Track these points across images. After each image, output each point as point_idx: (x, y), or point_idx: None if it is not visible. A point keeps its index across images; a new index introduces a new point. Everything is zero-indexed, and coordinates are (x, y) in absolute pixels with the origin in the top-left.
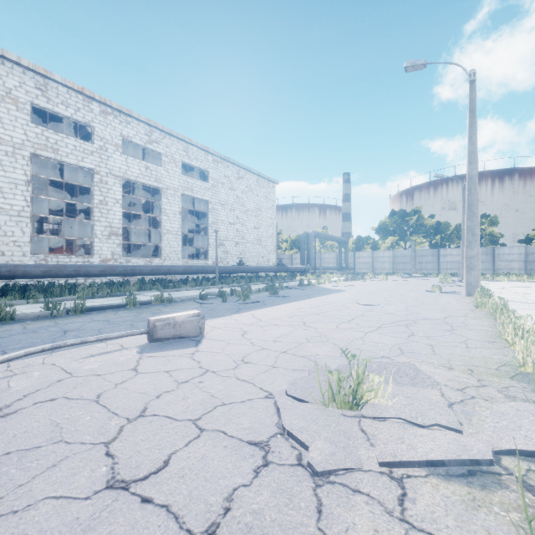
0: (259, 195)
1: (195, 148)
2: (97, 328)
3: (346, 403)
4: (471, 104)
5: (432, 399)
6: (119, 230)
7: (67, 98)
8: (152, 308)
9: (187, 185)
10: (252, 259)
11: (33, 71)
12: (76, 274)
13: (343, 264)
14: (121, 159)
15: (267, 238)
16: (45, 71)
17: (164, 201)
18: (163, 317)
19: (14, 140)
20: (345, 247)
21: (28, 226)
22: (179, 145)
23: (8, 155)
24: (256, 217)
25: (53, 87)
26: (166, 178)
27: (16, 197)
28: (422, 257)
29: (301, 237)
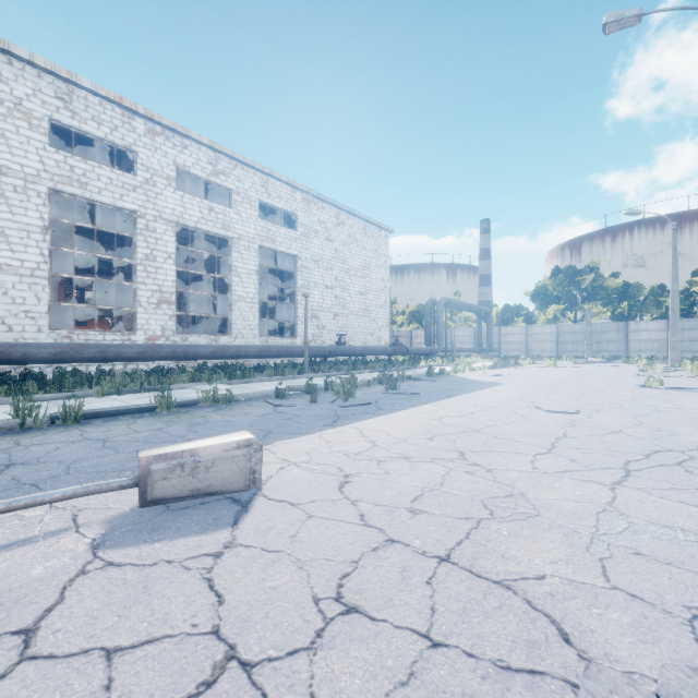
0: (367, 247)
1: (277, 182)
2: (70, 460)
3: None
4: None
5: None
6: (173, 296)
7: (99, 111)
8: (196, 412)
9: (267, 233)
10: (356, 337)
11: (51, 74)
12: (102, 357)
13: (483, 344)
14: (175, 197)
15: (378, 308)
16: (69, 73)
17: (234, 255)
18: (170, 450)
19: (26, 169)
20: (487, 319)
21: (45, 291)
22: (255, 177)
23: (18, 192)
24: (362, 279)
25: (80, 96)
26: (238, 224)
27: (28, 250)
28: (601, 333)
29: (425, 306)
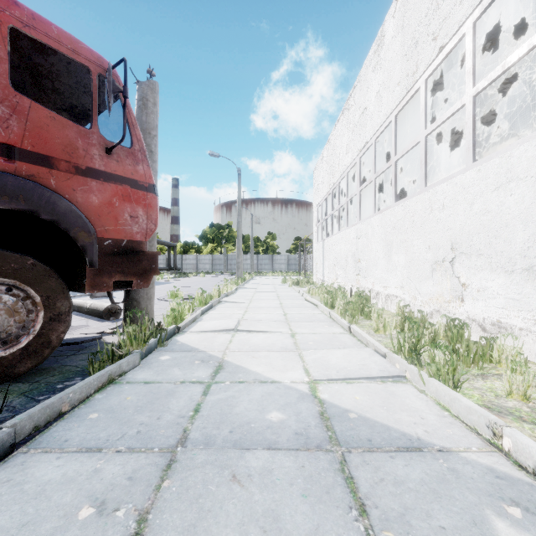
0: None
1: None
2: None
3: (174, 297)
4: (239, 185)
5: (194, 297)
6: None
7: None
8: None
9: None
10: None
11: None
12: None
13: (172, 265)
14: None
15: None
16: None
17: None
18: None
19: None
20: (174, 250)
21: None
22: None
23: None
24: None
25: None
26: None
27: None
28: (232, 260)
29: None
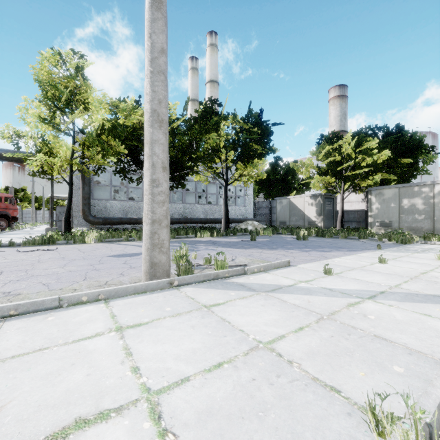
0: None
1: None
2: None
3: None
4: (33, 181)
5: None
6: None
7: None
8: None
9: None
10: None
11: None
12: None
13: None
14: None
15: None
16: None
17: None
18: None
19: None
20: None
21: None
22: None
23: None
24: None
25: None
26: None
27: None
28: (27, 214)
29: None
